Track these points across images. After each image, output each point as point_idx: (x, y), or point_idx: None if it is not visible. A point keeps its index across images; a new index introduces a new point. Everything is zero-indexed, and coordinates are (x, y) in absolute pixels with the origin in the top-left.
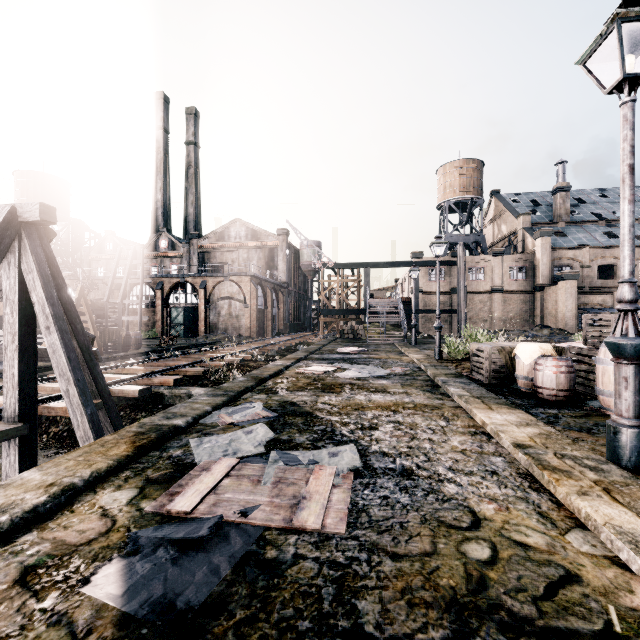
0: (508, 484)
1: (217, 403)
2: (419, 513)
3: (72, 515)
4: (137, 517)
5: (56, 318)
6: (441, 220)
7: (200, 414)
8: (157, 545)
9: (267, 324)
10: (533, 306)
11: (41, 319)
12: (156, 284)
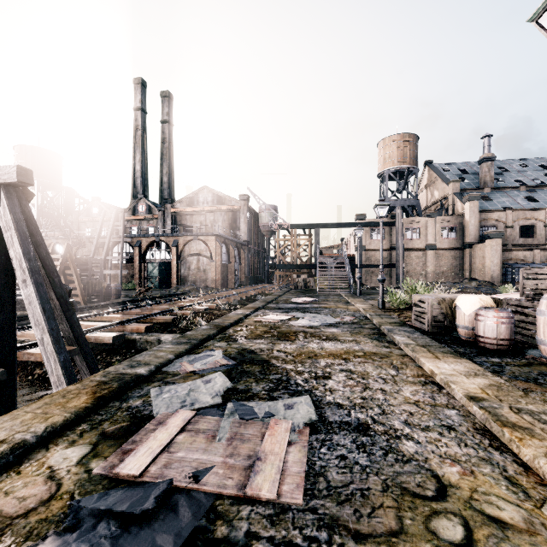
0: (467, 442)
1: (180, 351)
2: (380, 477)
3: (17, 477)
4: (84, 480)
5: (32, 272)
6: (381, 187)
7: (163, 362)
8: (99, 518)
9: (230, 277)
10: (462, 261)
11: (18, 273)
12: (135, 242)
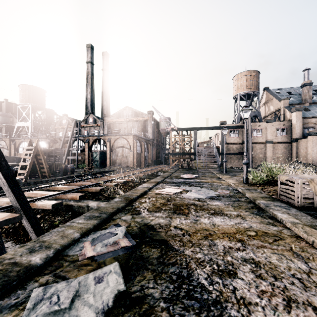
0: None
1: (87, 228)
2: None
3: None
4: None
5: None
6: (235, 104)
7: (65, 244)
8: None
9: (142, 160)
10: (290, 150)
11: None
12: (85, 140)
